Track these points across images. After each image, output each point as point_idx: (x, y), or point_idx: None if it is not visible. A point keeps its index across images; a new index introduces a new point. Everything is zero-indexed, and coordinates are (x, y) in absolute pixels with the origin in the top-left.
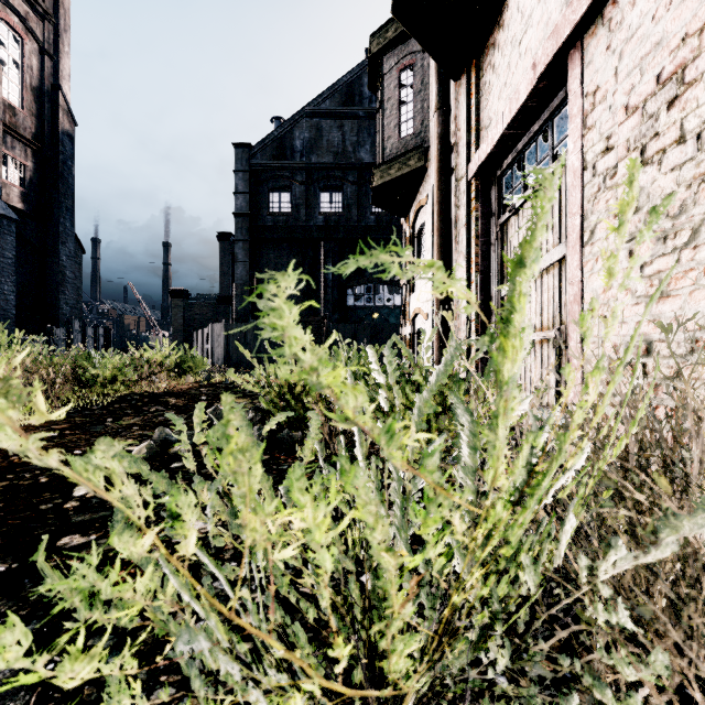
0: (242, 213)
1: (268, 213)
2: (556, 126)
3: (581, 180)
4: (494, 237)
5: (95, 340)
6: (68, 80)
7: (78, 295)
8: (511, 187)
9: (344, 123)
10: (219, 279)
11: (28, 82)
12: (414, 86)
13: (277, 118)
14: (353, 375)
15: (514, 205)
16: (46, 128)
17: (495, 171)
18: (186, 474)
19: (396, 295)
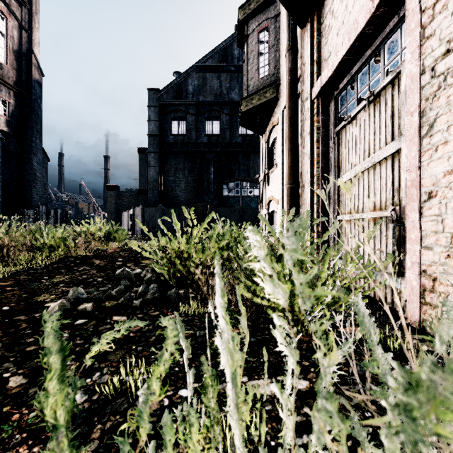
0: (154, 134)
1: (170, 134)
2: (387, 49)
3: (419, 82)
4: (331, 141)
5: (55, 219)
6: (38, 46)
7: (45, 189)
8: (346, 103)
9: (221, 75)
10: (139, 178)
11: (10, 46)
12: (269, 42)
13: (177, 72)
14: (226, 244)
15: (350, 115)
16: (23, 77)
17: (332, 92)
18: (85, 332)
19: (255, 189)
